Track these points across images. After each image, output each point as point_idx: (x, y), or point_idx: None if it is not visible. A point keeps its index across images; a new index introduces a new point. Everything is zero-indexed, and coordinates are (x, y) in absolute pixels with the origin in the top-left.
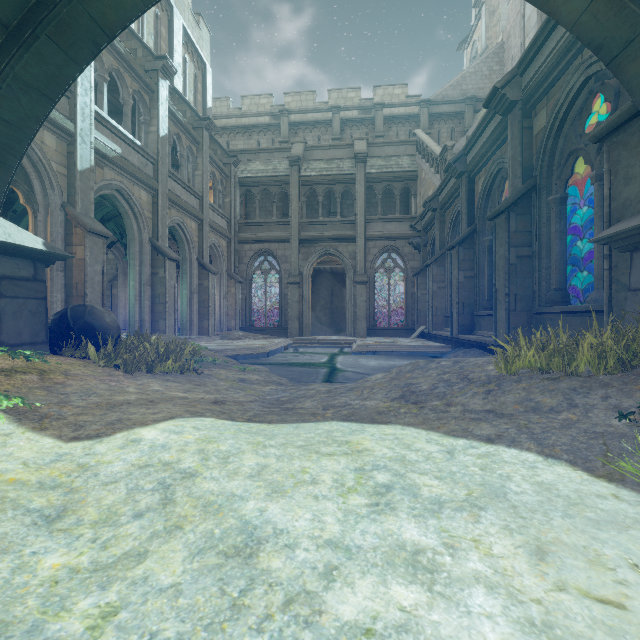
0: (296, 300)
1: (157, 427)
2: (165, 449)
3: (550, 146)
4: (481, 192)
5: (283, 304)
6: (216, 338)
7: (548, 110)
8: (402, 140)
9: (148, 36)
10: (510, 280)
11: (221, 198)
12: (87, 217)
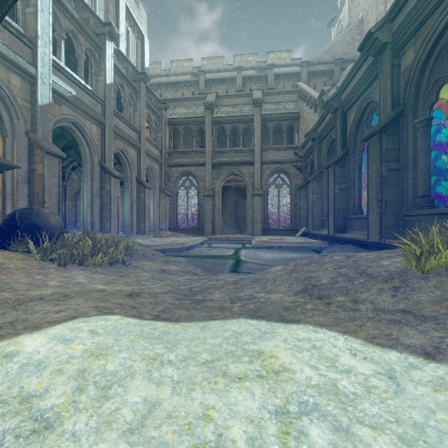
0: (210, 208)
1: (48, 332)
2: (38, 369)
3: (417, 78)
4: (353, 123)
5: (200, 211)
6: (150, 236)
7: (416, 48)
8: (288, 90)
9: (99, 11)
10: (382, 189)
11: (155, 133)
12: (46, 142)
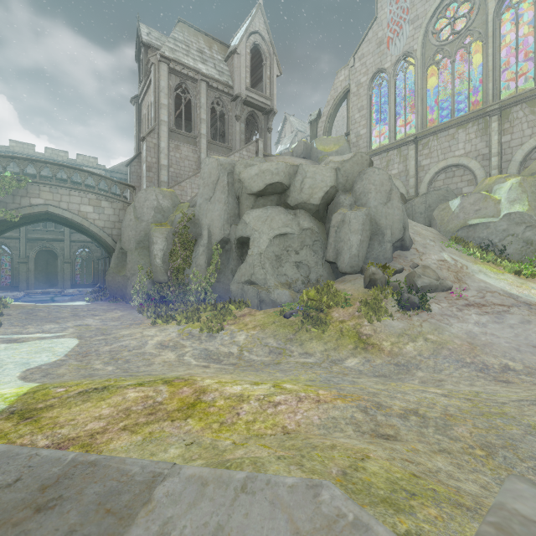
0: (25, 271)
1: None
2: None
3: None
4: None
5: (15, 273)
6: None
7: None
8: None
9: None
10: None
11: None
12: None
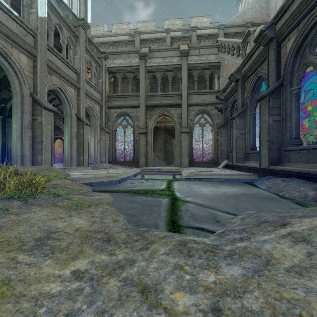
0: (143, 144)
1: None
2: None
3: None
4: (290, 50)
5: (135, 146)
6: (89, 168)
7: None
8: (209, 45)
9: None
10: None
11: (96, 79)
12: None
